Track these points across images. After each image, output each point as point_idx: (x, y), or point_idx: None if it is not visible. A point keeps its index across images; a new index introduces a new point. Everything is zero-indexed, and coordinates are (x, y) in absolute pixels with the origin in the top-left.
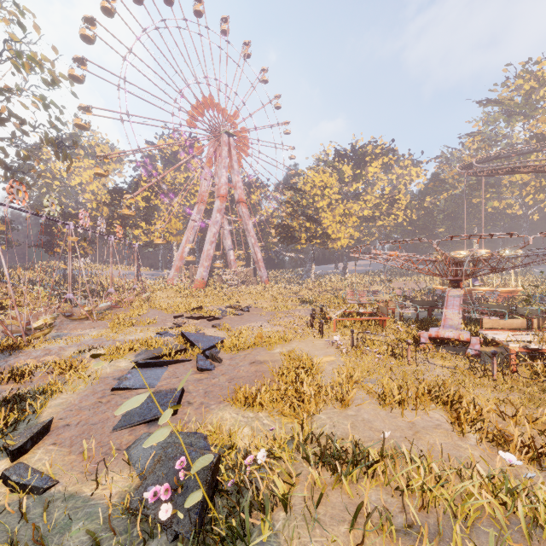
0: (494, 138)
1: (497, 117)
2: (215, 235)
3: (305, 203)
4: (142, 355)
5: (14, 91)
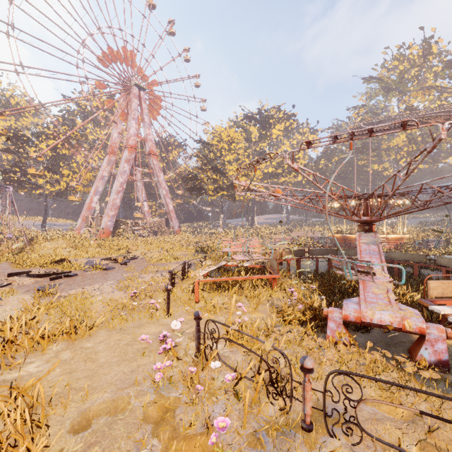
0: (375, 111)
1: (378, 92)
2: (122, 184)
3: (213, 156)
4: None
5: None
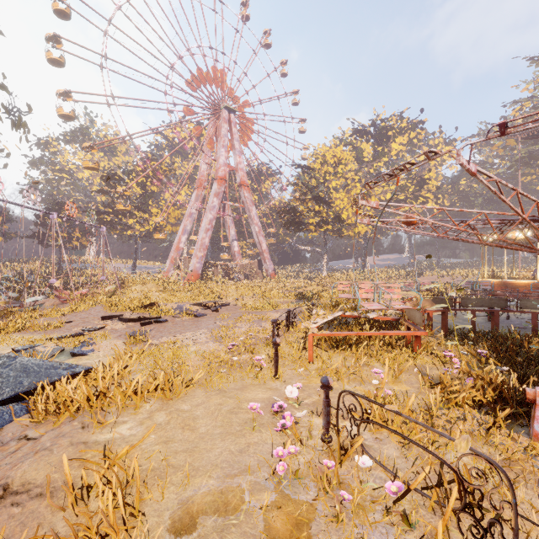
0: None
1: None
2: (211, 221)
3: (315, 183)
4: None
5: None
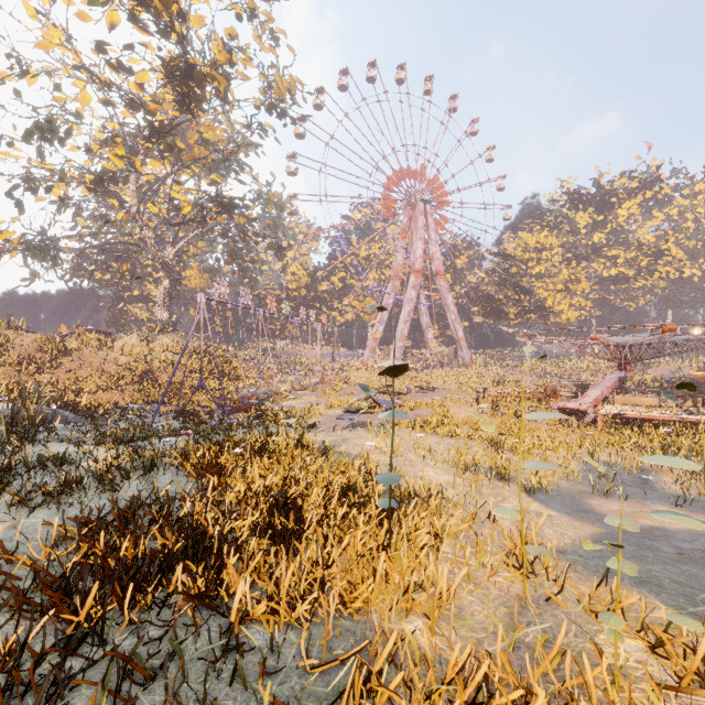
0: None
1: None
2: (409, 313)
3: (515, 271)
4: (348, 409)
5: (257, 221)
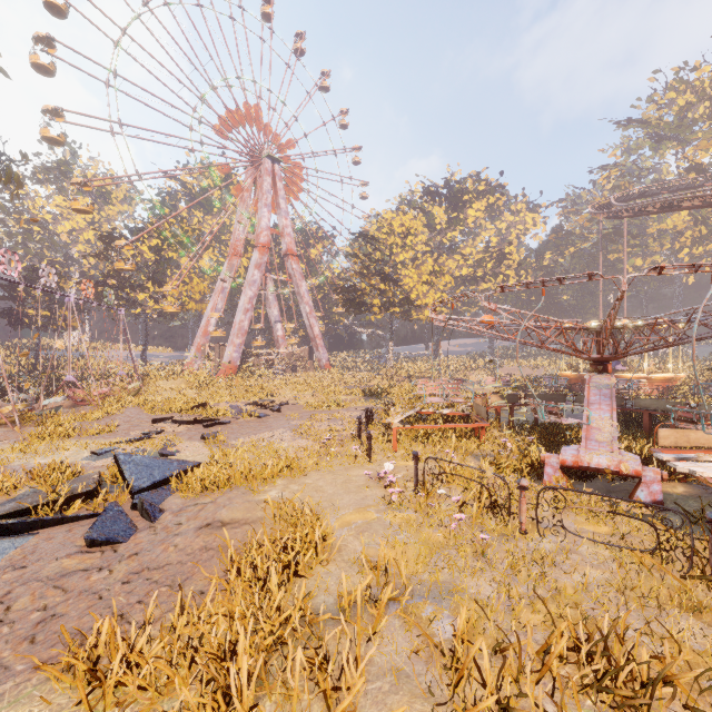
0: (637, 172)
1: (642, 143)
2: (251, 300)
3: (379, 256)
4: (13, 502)
5: None
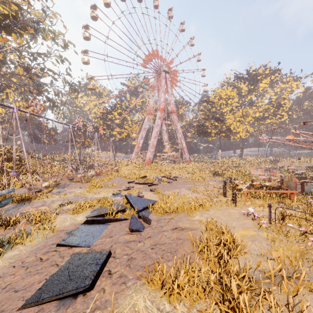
0: None
1: None
2: (157, 132)
3: (214, 110)
4: (96, 211)
5: (46, 54)
